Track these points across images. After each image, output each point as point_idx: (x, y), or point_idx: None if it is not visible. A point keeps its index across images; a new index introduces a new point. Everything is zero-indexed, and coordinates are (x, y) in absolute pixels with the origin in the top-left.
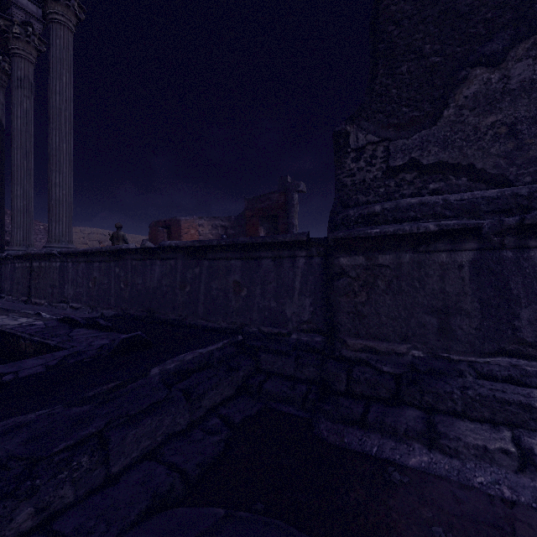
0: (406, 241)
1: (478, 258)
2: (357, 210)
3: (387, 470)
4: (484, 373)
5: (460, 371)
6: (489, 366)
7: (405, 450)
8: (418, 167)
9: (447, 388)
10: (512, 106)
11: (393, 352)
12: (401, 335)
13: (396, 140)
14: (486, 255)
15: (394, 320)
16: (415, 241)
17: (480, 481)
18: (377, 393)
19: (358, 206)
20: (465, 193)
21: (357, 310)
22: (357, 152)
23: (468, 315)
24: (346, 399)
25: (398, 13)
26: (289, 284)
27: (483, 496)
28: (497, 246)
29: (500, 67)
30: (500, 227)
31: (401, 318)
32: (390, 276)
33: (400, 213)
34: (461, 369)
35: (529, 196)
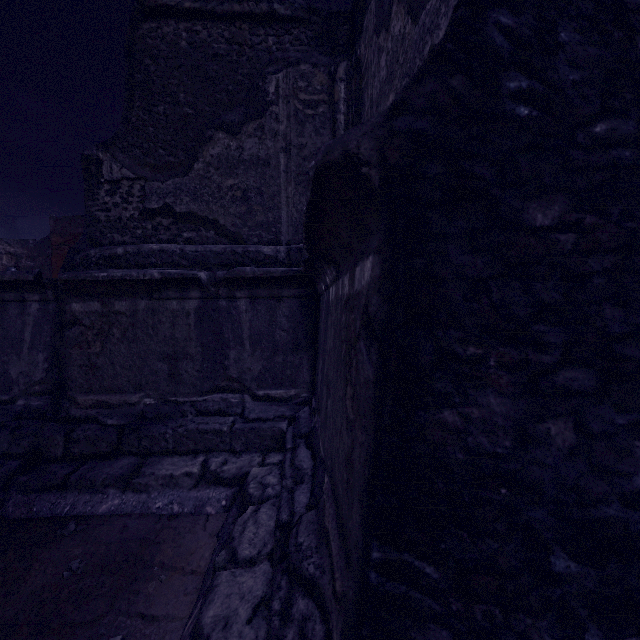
0: (140, 287)
1: (202, 306)
2: (101, 250)
3: (68, 525)
4: (202, 410)
5: (184, 412)
6: (207, 403)
7: (99, 500)
8: (173, 213)
9: (163, 430)
10: (245, 174)
11: (126, 403)
12: (136, 384)
13: (152, 181)
14: (208, 303)
15: (129, 369)
16: (149, 288)
17: (159, 506)
18: (97, 449)
19: (105, 246)
20: (203, 245)
21: (92, 363)
22: (113, 185)
23: (193, 358)
24: (59, 464)
25: (155, 48)
26: (16, 336)
27: (155, 518)
28: (215, 295)
29: (237, 137)
30: (215, 279)
31: (136, 367)
32: (127, 324)
33: (142, 258)
34: (185, 410)
35: (243, 255)
